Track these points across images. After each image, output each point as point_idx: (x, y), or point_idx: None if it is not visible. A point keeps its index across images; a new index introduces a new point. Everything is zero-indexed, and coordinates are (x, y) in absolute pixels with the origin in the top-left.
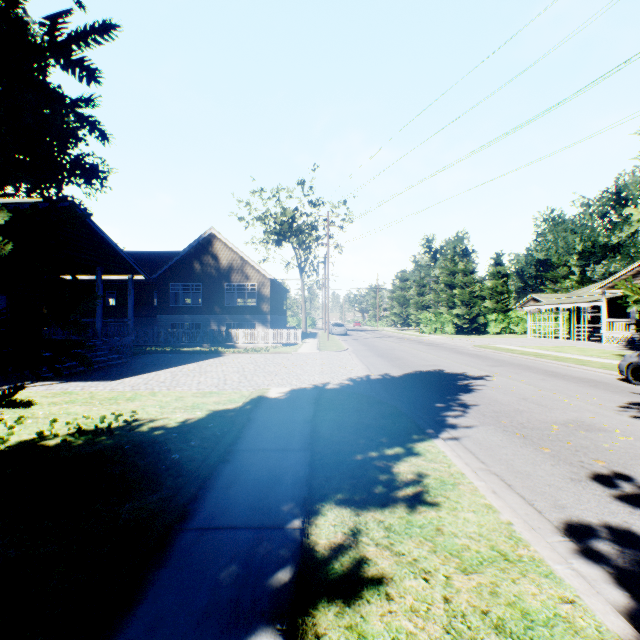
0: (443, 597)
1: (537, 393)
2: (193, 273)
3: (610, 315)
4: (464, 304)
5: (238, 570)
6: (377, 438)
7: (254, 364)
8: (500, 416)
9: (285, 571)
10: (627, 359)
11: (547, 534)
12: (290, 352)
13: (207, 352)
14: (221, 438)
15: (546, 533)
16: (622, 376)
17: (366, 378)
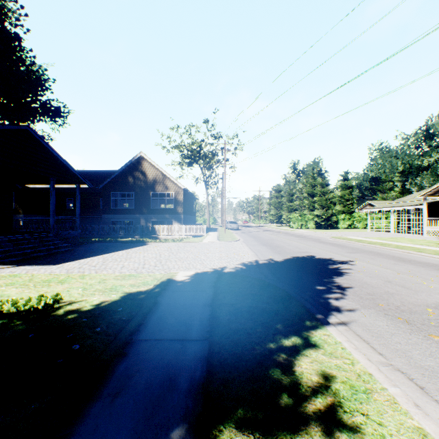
0: None
1: (397, 276)
2: (128, 185)
3: (428, 215)
4: (322, 207)
5: None
6: (272, 325)
7: (169, 251)
8: (376, 299)
9: None
10: None
11: None
12: (197, 242)
13: (136, 242)
14: (127, 323)
15: None
16: None
17: (255, 263)
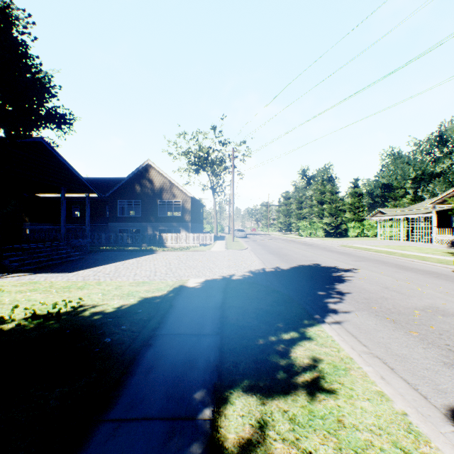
0: None
1: (395, 283)
2: (135, 193)
3: (438, 223)
4: (331, 215)
5: None
6: (275, 323)
7: (178, 259)
8: (370, 302)
9: None
10: None
11: (439, 423)
12: (205, 250)
13: (144, 250)
14: (147, 322)
15: (437, 422)
16: None
17: (262, 271)
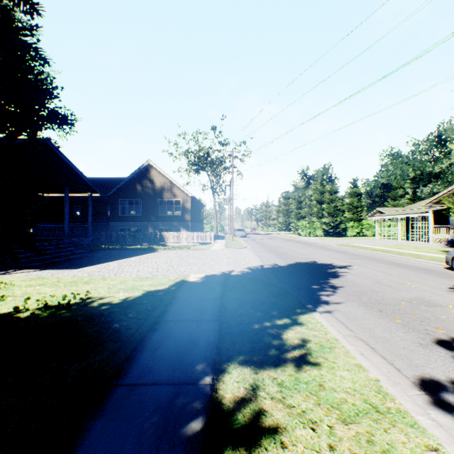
0: (328, 445)
1: (387, 278)
2: (136, 192)
3: (435, 223)
4: (330, 215)
5: (159, 420)
6: (270, 311)
7: (179, 257)
8: (361, 295)
9: (197, 421)
10: (452, 253)
11: (407, 388)
12: (205, 249)
13: (145, 249)
14: (152, 311)
15: (406, 388)
16: (447, 266)
17: (260, 267)
